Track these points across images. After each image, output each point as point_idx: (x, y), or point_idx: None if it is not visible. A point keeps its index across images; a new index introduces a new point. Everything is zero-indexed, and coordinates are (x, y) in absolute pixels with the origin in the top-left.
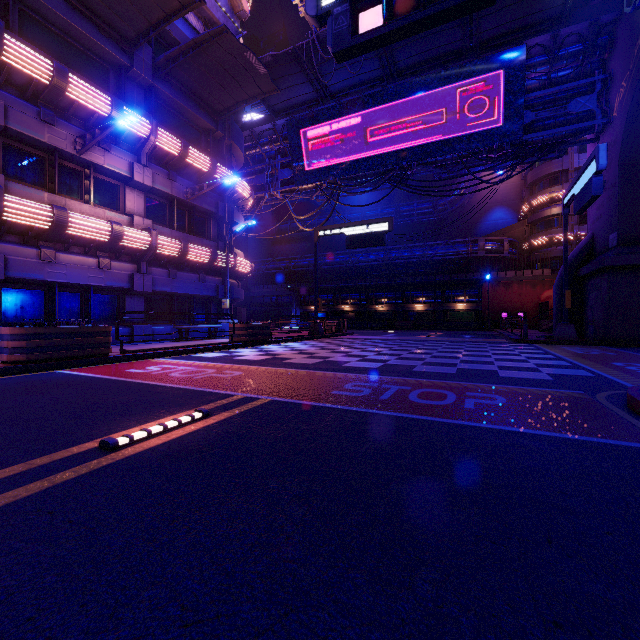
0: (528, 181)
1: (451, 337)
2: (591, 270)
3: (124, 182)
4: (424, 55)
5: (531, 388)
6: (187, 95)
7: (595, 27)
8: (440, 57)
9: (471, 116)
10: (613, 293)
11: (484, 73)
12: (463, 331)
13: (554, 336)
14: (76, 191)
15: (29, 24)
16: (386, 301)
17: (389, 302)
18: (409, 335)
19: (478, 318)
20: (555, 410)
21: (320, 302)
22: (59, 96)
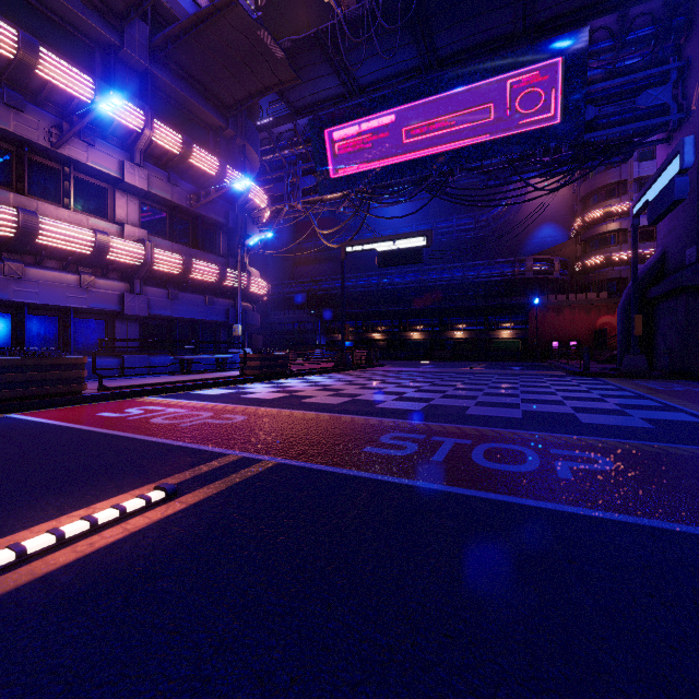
0: (581, 194)
1: (498, 369)
2: (664, 291)
3: (113, 184)
4: (469, 41)
5: (635, 442)
6: (191, 84)
7: (671, 5)
8: (487, 43)
9: (523, 112)
10: (692, 318)
11: (539, 61)
12: (509, 362)
13: (621, 368)
14: (53, 193)
15: None
16: (422, 328)
17: (425, 329)
18: (449, 367)
19: (525, 347)
20: (696, 482)
21: (348, 329)
22: (28, 75)
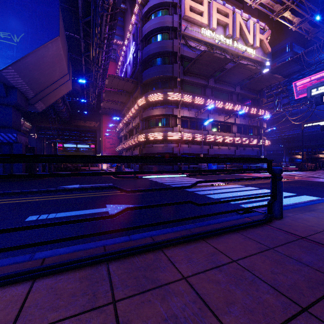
0: None
1: None
2: None
3: (232, 124)
4: None
5: None
6: (248, 90)
7: None
8: None
9: None
10: None
11: None
12: None
13: None
14: (222, 130)
15: (214, 93)
16: None
17: None
18: None
19: None
20: None
21: (305, 155)
22: (222, 109)
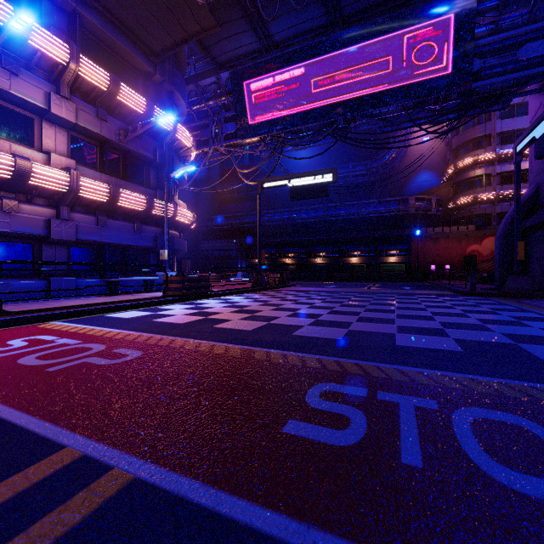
0: (453, 146)
1: (392, 289)
2: (542, 221)
3: (41, 115)
4: None
5: None
6: (120, 30)
7: None
8: (386, 2)
9: (418, 64)
10: None
11: (432, 18)
12: (396, 282)
13: (505, 288)
14: None
15: None
16: (324, 255)
17: (327, 256)
18: (350, 286)
19: (408, 270)
20: None
21: (264, 254)
22: None
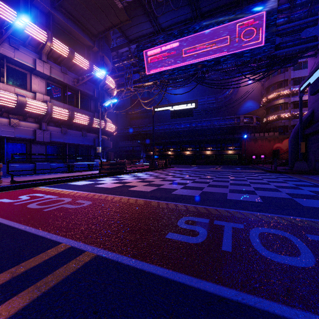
0: (266, 86)
1: (230, 169)
2: (315, 130)
3: (30, 71)
4: (216, 4)
5: None
6: (74, 22)
7: None
8: (226, 5)
9: (244, 40)
10: None
11: (252, 14)
12: (232, 165)
13: (293, 169)
14: None
15: None
16: (191, 149)
17: (192, 150)
18: (205, 168)
19: (239, 158)
20: None
21: (155, 149)
22: None
